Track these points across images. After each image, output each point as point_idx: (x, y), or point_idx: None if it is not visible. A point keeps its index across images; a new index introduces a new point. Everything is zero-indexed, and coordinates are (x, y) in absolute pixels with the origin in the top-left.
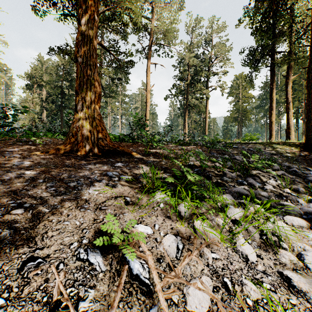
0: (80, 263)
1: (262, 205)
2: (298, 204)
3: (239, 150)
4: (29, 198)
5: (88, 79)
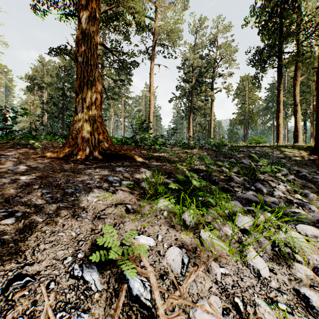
0: (73, 281)
1: (273, 214)
2: (310, 211)
3: (245, 153)
4: (22, 206)
5: (89, 79)
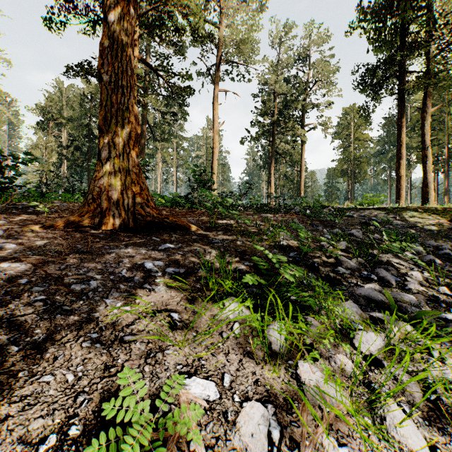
0: None
1: (420, 329)
2: None
3: (355, 220)
4: None
5: (119, 108)
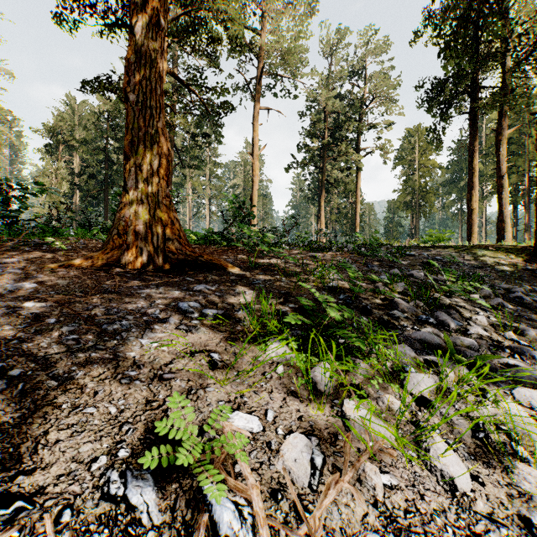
0: (108, 506)
1: (473, 370)
2: (534, 362)
3: (417, 260)
4: (22, 357)
5: (147, 132)
